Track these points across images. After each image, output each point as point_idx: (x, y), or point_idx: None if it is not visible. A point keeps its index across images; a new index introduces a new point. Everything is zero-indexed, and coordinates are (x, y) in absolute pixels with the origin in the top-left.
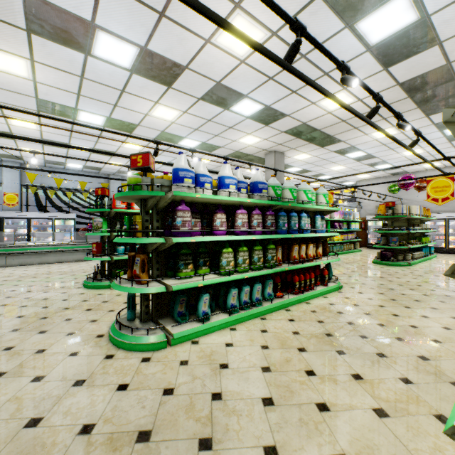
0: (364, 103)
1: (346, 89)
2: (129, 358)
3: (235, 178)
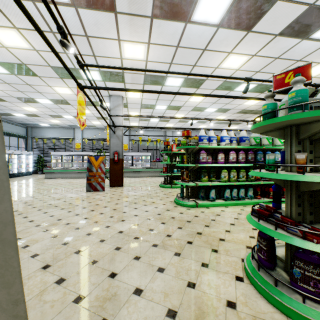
0: None
1: None
2: (182, 208)
3: (228, 136)
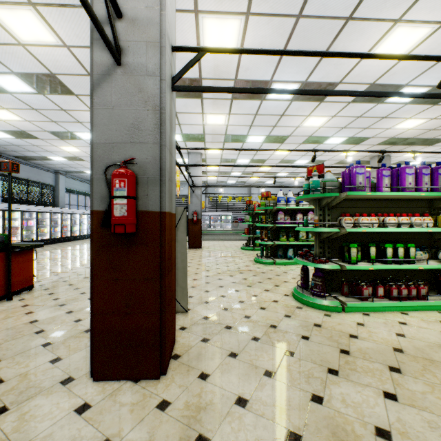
0: (440, 119)
1: (411, 118)
2: (260, 265)
3: None
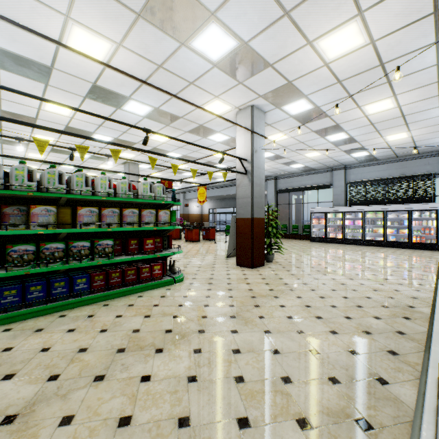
0: None
1: None
2: None
3: None
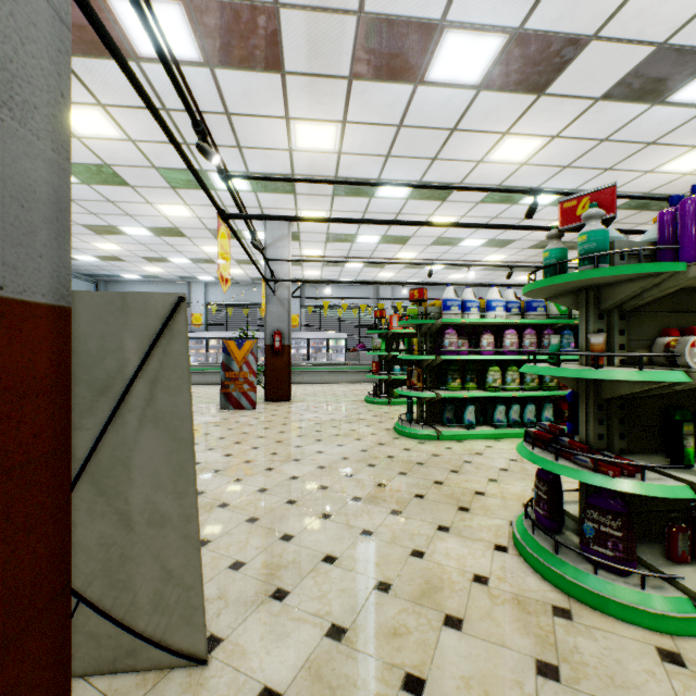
0: None
1: None
2: (409, 441)
3: (502, 301)
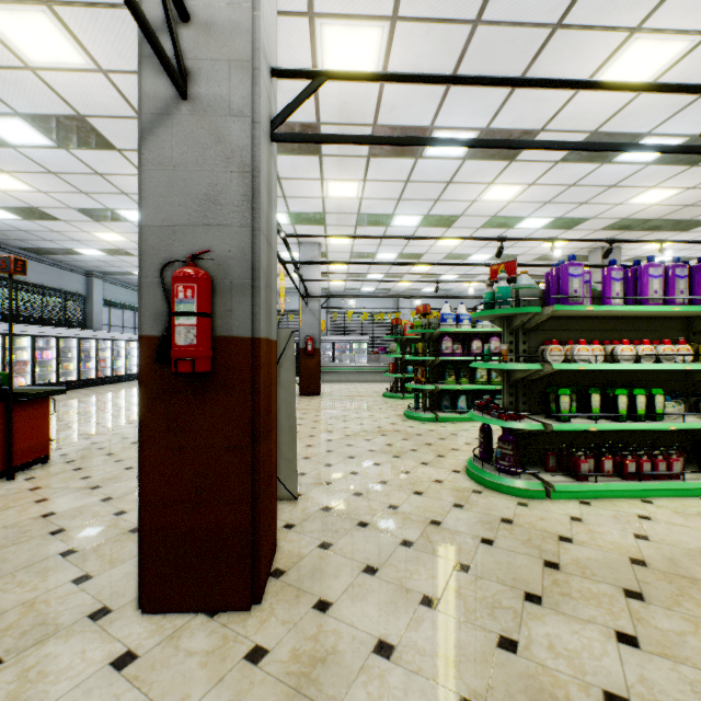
0: None
1: (655, 187)
2: (414, 422)
3: None
